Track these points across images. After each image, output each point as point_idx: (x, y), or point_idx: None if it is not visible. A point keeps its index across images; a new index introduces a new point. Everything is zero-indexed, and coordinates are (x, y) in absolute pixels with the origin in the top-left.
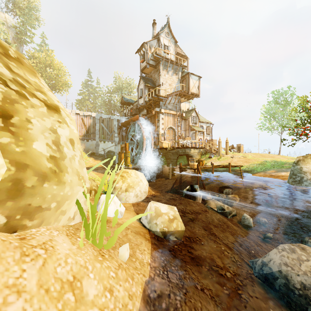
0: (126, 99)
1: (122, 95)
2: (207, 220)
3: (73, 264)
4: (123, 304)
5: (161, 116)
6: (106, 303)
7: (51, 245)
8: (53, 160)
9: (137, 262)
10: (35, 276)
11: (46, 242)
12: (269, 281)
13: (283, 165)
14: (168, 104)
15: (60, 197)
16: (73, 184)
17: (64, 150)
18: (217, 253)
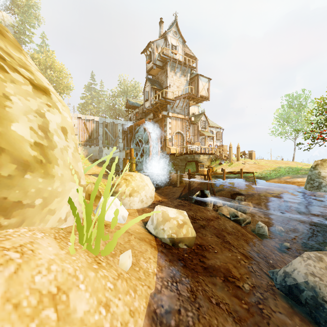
0: (131, 103)
1: (127, 99)
2: (220, 227)
3: (58, 272)
4: (122, 322)
5: (168, 120)
6: (99, 321)
7: (30, 248)
8: (39, 148)
9: (141, 271)
10: (0, 286)
11: (25, 244)
12: (293, 294)
13: (298, 172)
14: (176, 107)
15: (47, 193)
16: (64, 179)
17: (54, 139)
18: (233, 263)
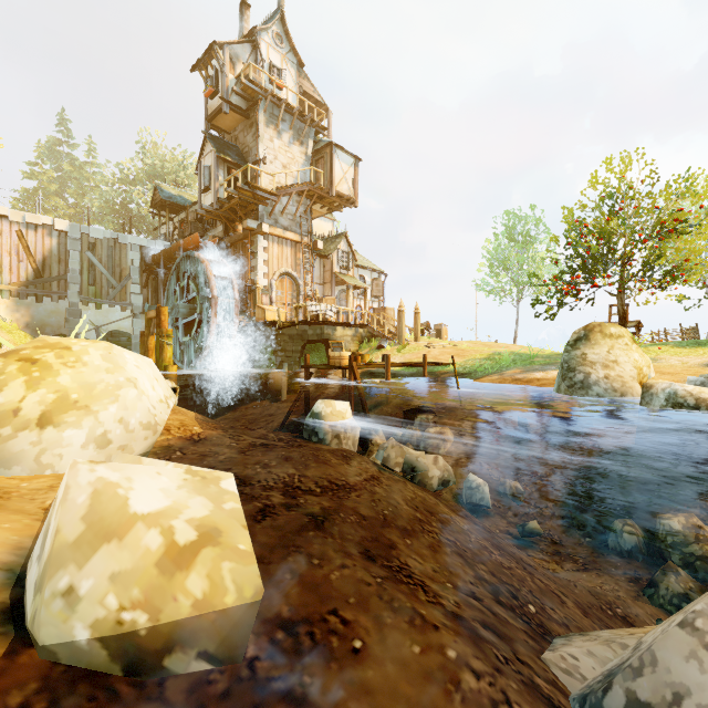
0: (168, 195)
1: (156, 184)
2: (378, 511)
3: None
4: None
5: (261, 243)
6: None
7: None
8: None
9: None
10: None
11: None
12: None
13: (532, 360)
14: (281, 214)
15: None
16: None
17: None
18: (431, 702)
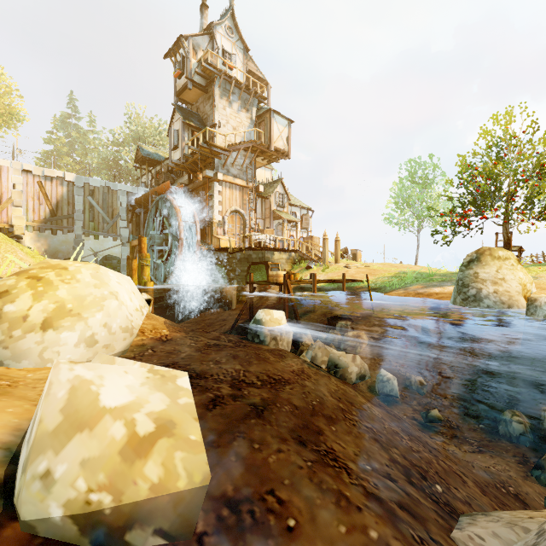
0: (147, 153)
1: (138, 144)
2: (308, 402)
3: None
4: None
5: (216, 188)
6: None
7: None
8: None
9: None
10: None
11: None
12: None
13: (431, 278)
14: (232, 165)
15: None
16: None
17: None
18: None
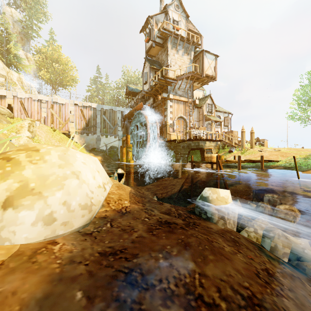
0: (131, 89)
1: (127, 85)
2: None
3: None
4: None
5: (169, 104)
6: None
7: None
8: None
9: None
10: None
11: None
12: None
13: None
14: (178, 89)
15: None
16: None
17: None
18: None
